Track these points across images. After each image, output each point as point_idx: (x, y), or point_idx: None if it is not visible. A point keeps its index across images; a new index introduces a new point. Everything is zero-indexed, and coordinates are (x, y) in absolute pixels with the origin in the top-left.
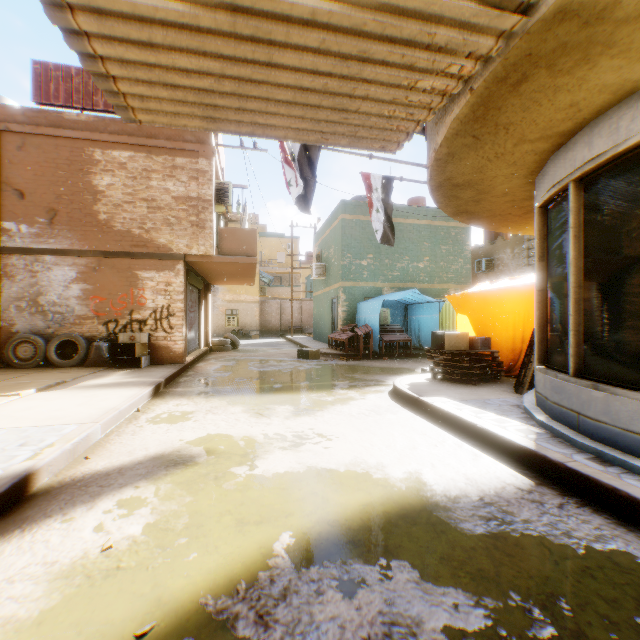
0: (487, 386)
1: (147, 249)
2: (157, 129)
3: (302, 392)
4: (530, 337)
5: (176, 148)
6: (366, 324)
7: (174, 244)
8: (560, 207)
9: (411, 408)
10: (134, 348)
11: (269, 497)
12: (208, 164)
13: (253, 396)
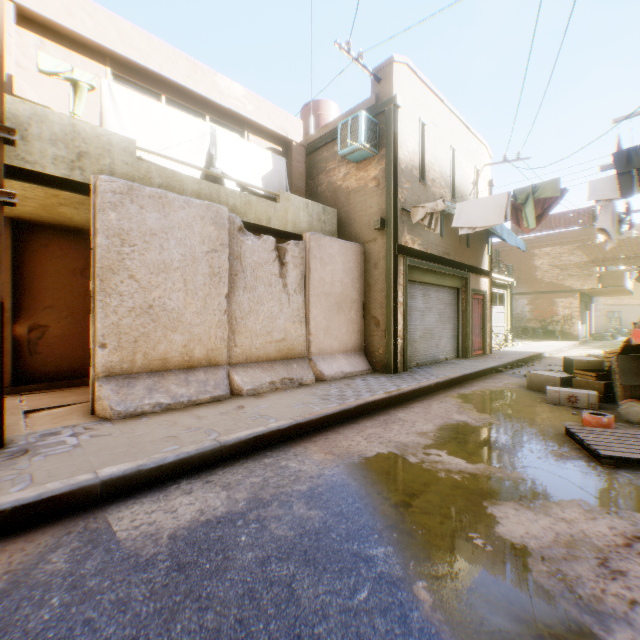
0: None
1: (558, 289)
2: (563, 233)
3: None
4: None
5: (574, 240)
6: None
7: (572, 285)
8: None
9: None
10: (554, 332)
11: None
12: None
13: None
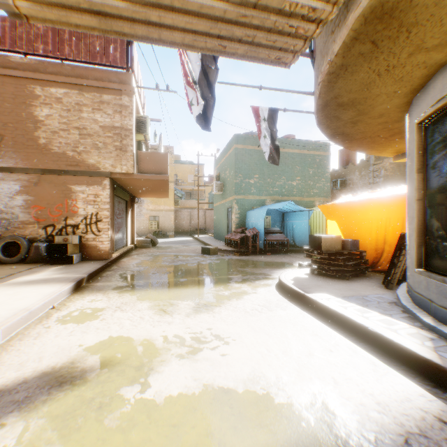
0: (358, 281)
1: (79, 168)
2: (88, 71)
3: (203, 286)
4: (397, 240)
5: (103, 87)
6: (254, 227)
7: (101, 164)
8: (445, 120)
9: (297, 303)
10: (67, 248)
11: (155, 443)
12: (129, 100)
13: (161, 290)
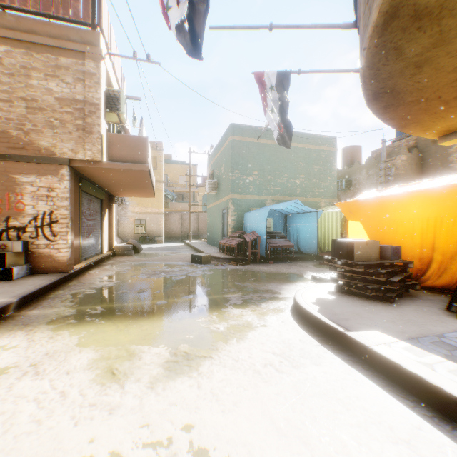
0: (408, 304)
1: (27, 152)
2: (39, 26)
3: (187, 314)
4: None
5: (60, 47)
6: (253, 231)
7: (58, 148)
8: None
9: (333, 347)
10: (4, 258)
11: None
12: (96, 67)
13: (122, 324)
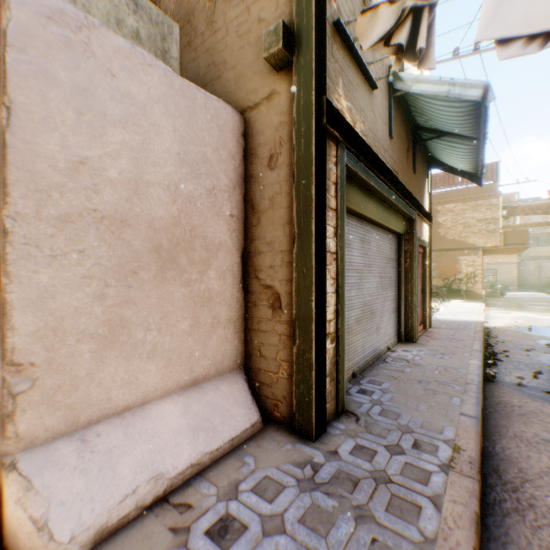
0: None
1: (462, 246)
2: (467, 190)
3: None
4: None
5: (477, 197)
6: None
7: (476, 242)
8: None
9: None
10: (459, 291)
11: None
12: (496, 200)
13: (535, 312)
